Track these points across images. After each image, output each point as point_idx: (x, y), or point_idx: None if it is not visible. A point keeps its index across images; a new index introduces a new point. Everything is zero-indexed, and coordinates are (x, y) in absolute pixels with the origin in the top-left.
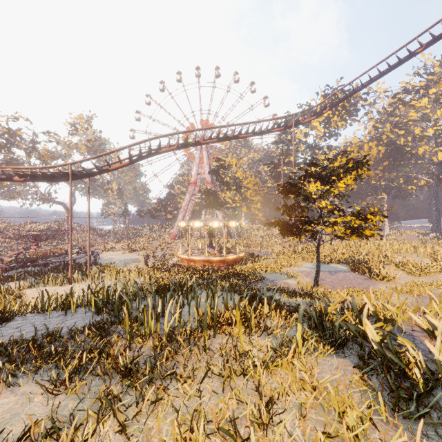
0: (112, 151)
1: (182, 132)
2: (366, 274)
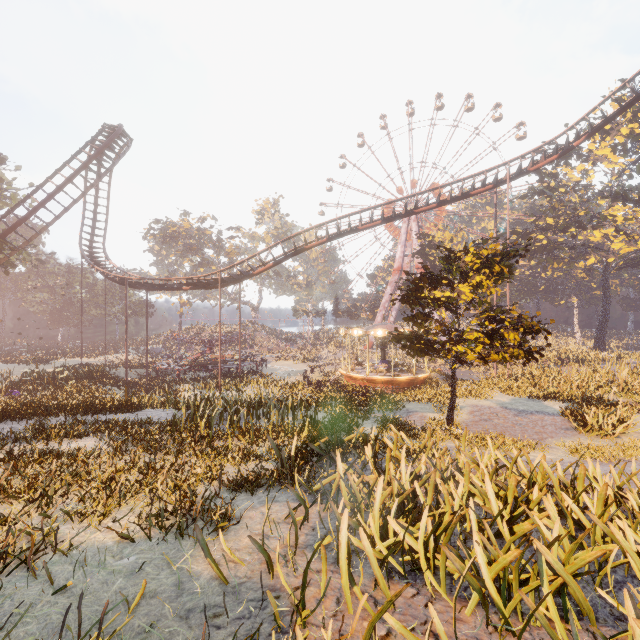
0: (254, 255)
1: (331, 220)
2: (580, 422)
